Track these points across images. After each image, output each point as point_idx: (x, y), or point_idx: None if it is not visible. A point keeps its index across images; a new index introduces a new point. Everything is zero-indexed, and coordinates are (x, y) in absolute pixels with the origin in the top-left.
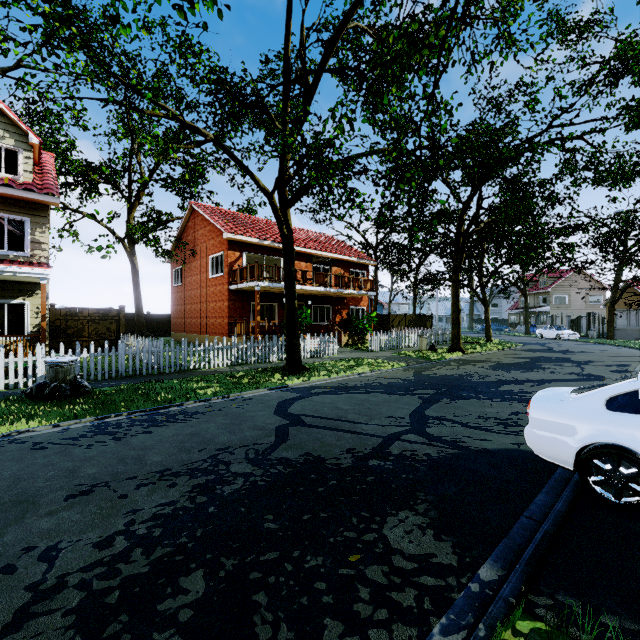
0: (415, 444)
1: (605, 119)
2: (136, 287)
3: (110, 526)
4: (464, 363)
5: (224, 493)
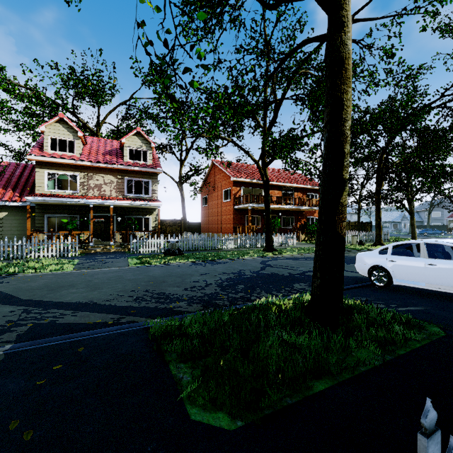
0: None
1: None
2: (183, 207)
3: (216, 279)
4: None
5: (245, 277)
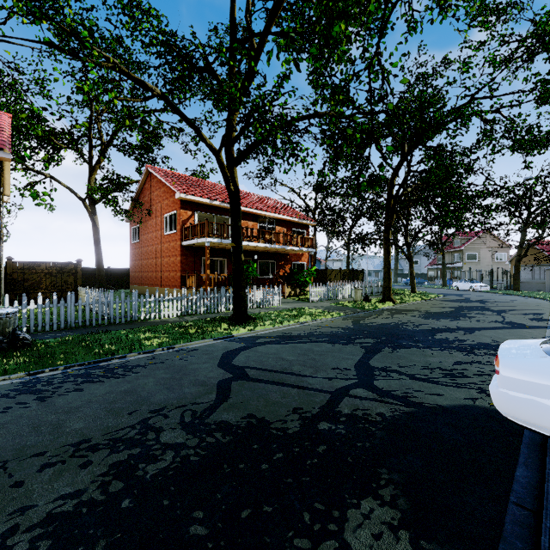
0: (365, 401)
1: (522, 92)
2: (97, 244)
3: None
4: (396, 312)
5: (146, 475)
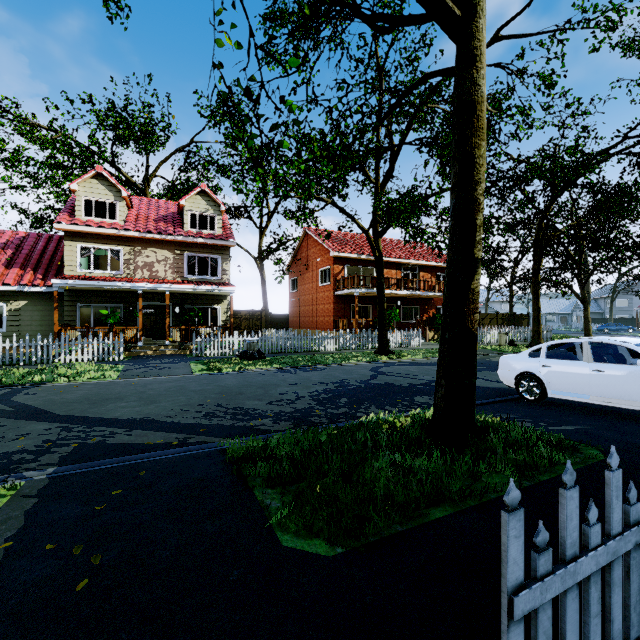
0: None
1: None
2: (264, 294)
3: (310, 390)
4: None
5: (349, 388)
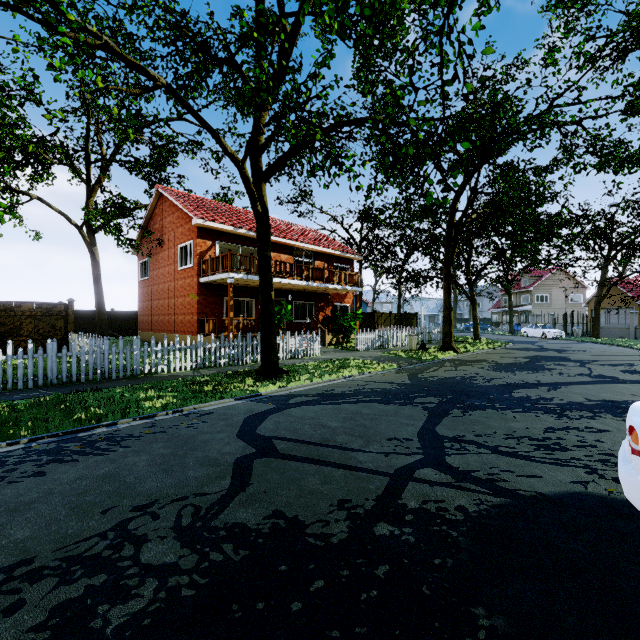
0: (438, 487)
1: (611, 97)
2: (97, 281)
3: None
4: (460, 363)
5: (106, 629)
